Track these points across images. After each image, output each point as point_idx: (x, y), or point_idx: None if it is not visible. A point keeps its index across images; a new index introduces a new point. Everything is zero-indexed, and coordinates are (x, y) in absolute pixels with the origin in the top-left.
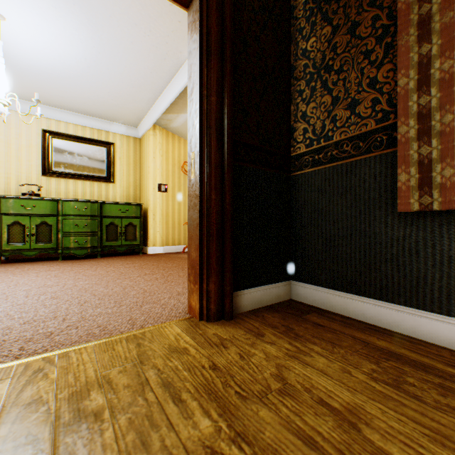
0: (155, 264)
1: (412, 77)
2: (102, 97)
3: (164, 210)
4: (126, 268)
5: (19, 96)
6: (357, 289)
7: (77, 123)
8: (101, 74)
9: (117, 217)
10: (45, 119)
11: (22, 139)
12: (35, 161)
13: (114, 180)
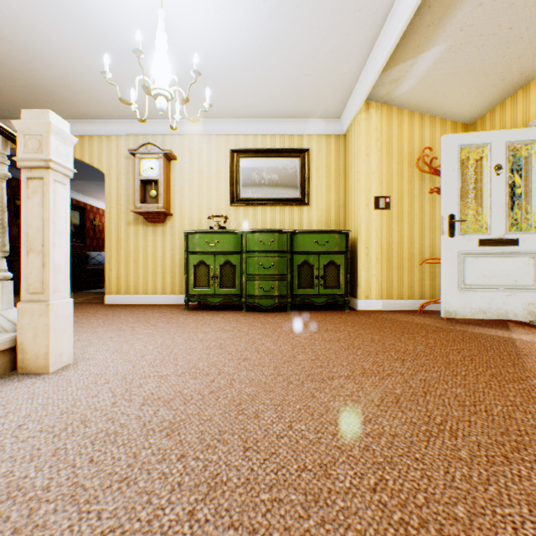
0: (376, 340)
1: None
2: (291, 75)
3: (383, 239)
4: (323, 342)
5: (208, 115)
6: None
7: (265, 132)
8: (286, 25)
9: (312, 252)
10: (232, 136)
11: (212, 166)
12: (224, 190)
13: (308, 201)
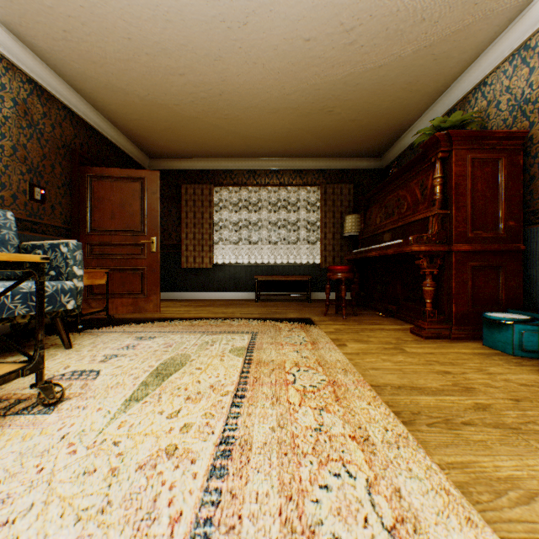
0: None
1: (185, 236)
2: None
3: None
4: None
5: None
6: (172, 290)
7: None
8: None
9: None
10: None
11: None
12: None
13: None
